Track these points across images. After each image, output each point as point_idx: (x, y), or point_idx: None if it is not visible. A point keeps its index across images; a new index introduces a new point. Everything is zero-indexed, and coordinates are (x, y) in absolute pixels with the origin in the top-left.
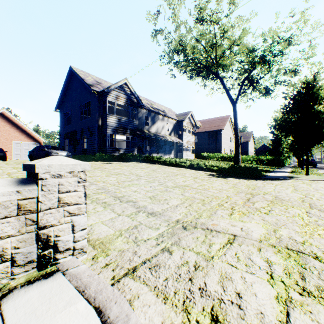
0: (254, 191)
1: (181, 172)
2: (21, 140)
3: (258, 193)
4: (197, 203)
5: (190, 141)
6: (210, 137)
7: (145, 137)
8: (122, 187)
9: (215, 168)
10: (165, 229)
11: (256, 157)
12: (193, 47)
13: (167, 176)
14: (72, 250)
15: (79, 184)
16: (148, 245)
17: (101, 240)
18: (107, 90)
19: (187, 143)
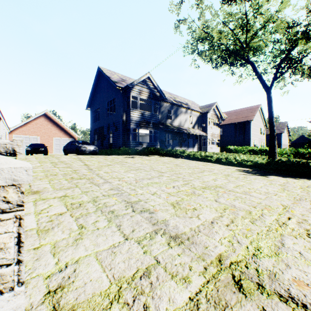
0: None
1: (208, 168)
2: (59, 136)
3: None
4: (242, 218)
5: (215, 134)
6: (237, 129)
7: (167, 131)
8: (139, 186)
9: (249, 163)
10: (201, 284)
11: (295, 150)
12: (220, 32)
13: (193, 173)
14: None
15: (1, 215)
16: None
17: (78, 310)
18: (130, 85)
19: (211, 136)
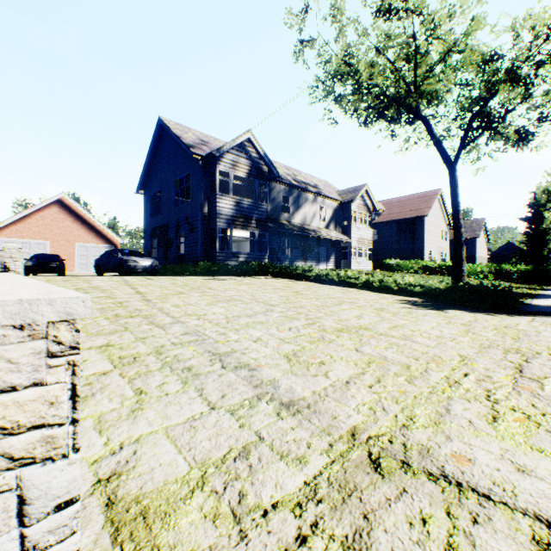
0: (521, 343)
1: (350, 298)
2: (87, 242)
3: (535, 351)
4: (394, 376)
5: (364, 238)
6: (401, 230)
7: (282, 233)
8: (233, 329)
9: (417, 289)
10: (323, 465)
11: (496, 267)
12: (371, 65)
13: (324, 306)
14: None
15: (52, 360)
16: (272, 539)
17: (145, 501)
18: (217, 152)
19: (358, 242)
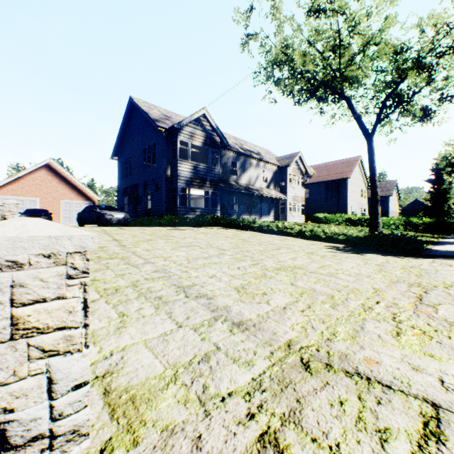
0: (422, 279)
1: (286, 244)
2: (70, 199)
3: (433, 285)
4: (321, 303)
5: (298, 196)
6: (328, 190)
7: (231, 191)
8: (193, 268)
9: (341, 237)
10: (266, 366)
11: (405, 220)
12: (304, 54)
13: (265, 250)
14: (51, 436)
15: (70, 281)
16: (229, 416)
17: (133, 391)
18: (178, 125)
19: (293, 199)
